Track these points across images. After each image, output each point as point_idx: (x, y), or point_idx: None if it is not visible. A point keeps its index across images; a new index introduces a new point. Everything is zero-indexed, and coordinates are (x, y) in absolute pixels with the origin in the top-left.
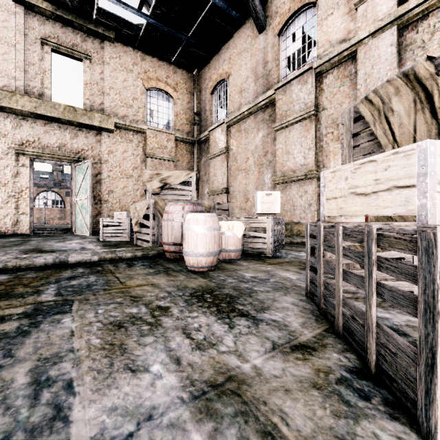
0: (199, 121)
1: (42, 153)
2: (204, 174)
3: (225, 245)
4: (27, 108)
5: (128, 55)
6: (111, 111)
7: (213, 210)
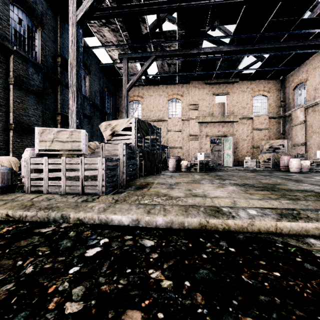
0: (284, 104)
1: (213, 135)
2: (288, 134)
3: (302, 167)
4: (209, 120)
5: (244, 85)
6: (237, 113)
7: (297, 156)
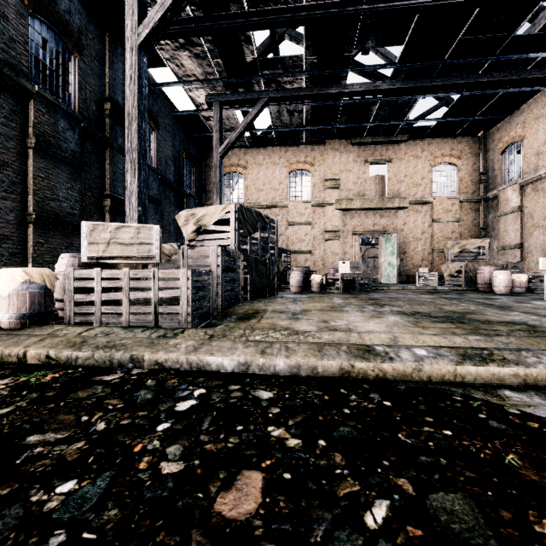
0: (486, 179)
1: (365, 232)
2: (492, 229)
3: (515, 285)
4: (358, 206)
5: (418, 146)
6: (405, 193)
7: (506, 267)
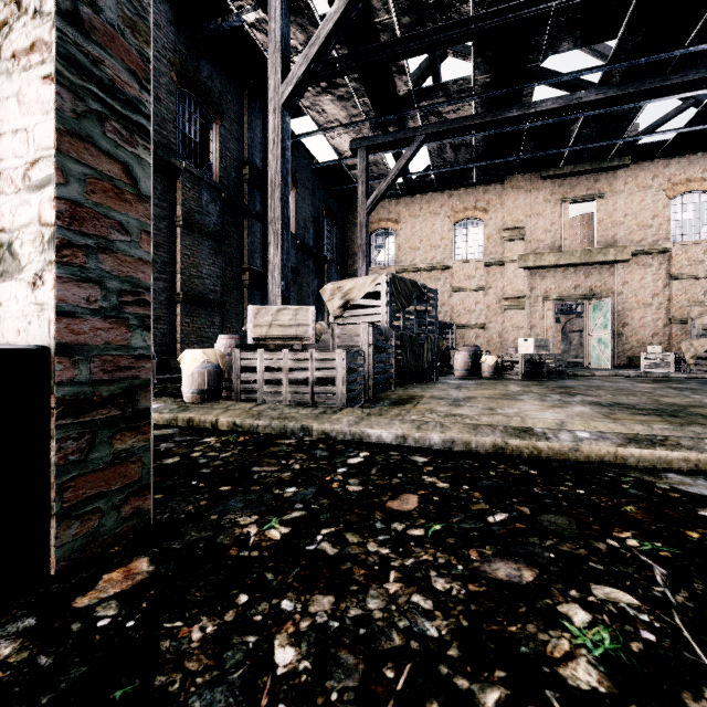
0: None
1: (562, 297)
2: None
3: None
4: (551, 263)
5: (646, 171)
6: (625, 240)
7: None
